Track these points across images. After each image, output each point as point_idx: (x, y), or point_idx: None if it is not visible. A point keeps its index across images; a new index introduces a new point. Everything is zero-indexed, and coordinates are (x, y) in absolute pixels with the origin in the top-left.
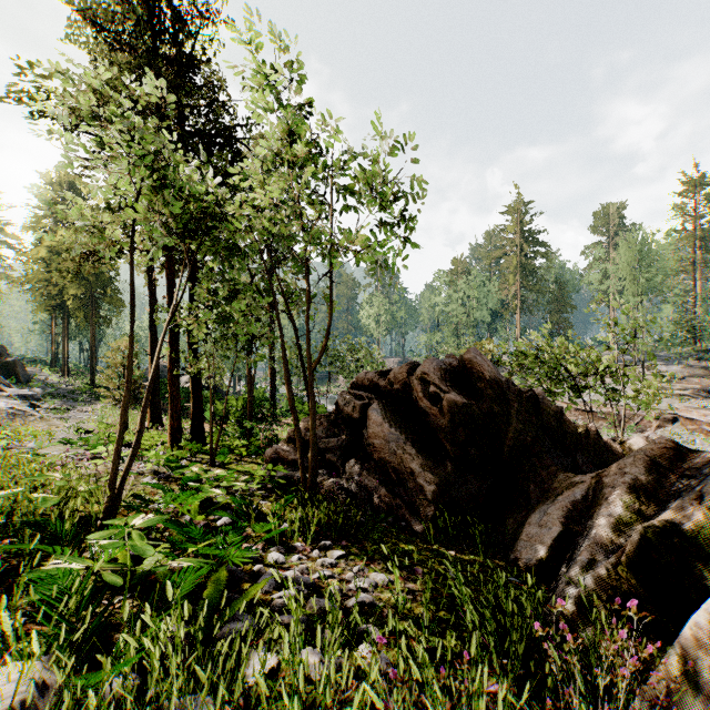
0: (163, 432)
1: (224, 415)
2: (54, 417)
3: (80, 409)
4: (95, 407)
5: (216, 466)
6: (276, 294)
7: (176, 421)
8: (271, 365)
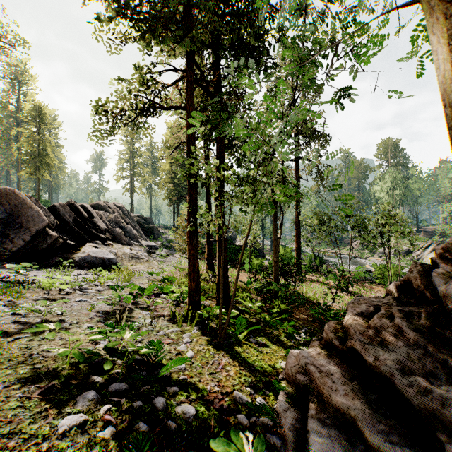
0: (213, 278)
1: (236, 283)
2: (158, 260)
3: (174, 256)
4: (183, 255)
5: (225, 349)
6: (301, 171)
7: (193, 281)
8: (296, 230)
